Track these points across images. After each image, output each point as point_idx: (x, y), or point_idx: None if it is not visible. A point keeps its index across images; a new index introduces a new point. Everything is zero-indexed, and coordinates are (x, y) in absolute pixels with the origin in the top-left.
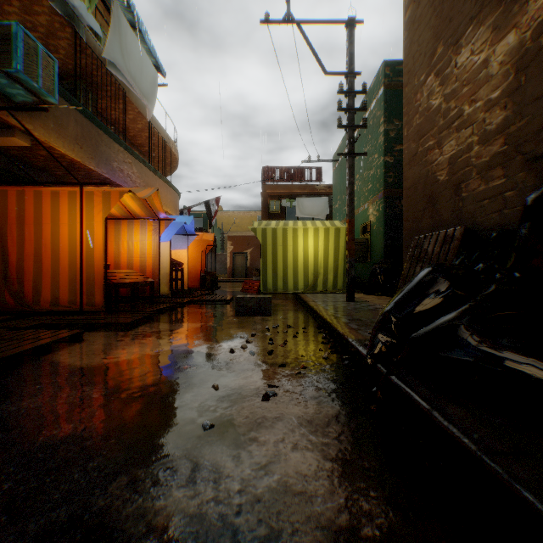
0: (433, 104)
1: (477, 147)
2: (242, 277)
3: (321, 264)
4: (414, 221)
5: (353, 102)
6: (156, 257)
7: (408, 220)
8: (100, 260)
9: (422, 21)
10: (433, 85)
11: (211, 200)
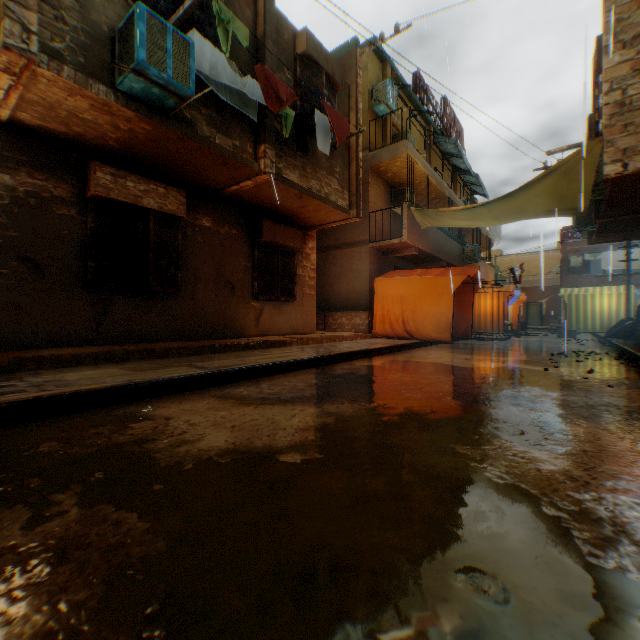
0: None
1: None
2: (535, 325)
3: (611, 315)
4: None
5: None
6: (505, 313)
7: None
8: (500, 316)
9: None
10: None
11: (515, 267)
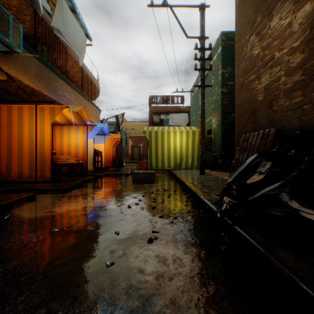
0: (254, 53)
1: (283, 78)
2: (137, 160)
3: (184, 152)
4: (242, 125)
5: (203, 54)
6: (85, 148)
7: (238, 125)
8: (48, 150)
9: (247, 2)
10: (254, 41)
11: (119, 115)
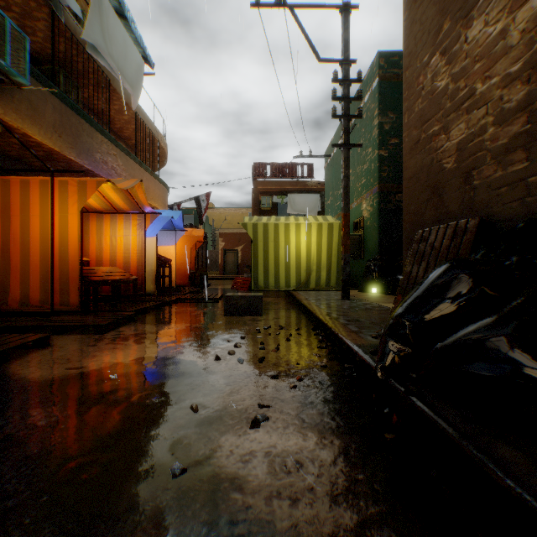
0: (438, 86)
1: (492, 128)
2: (233, 273)
3: (313, 260)
4: (416, 213)
5: (348, 91)
6: (141, 253)
7: (409, 213)
8: (75, 256)
9: None
10: (438, 65)
11: (201, 196)
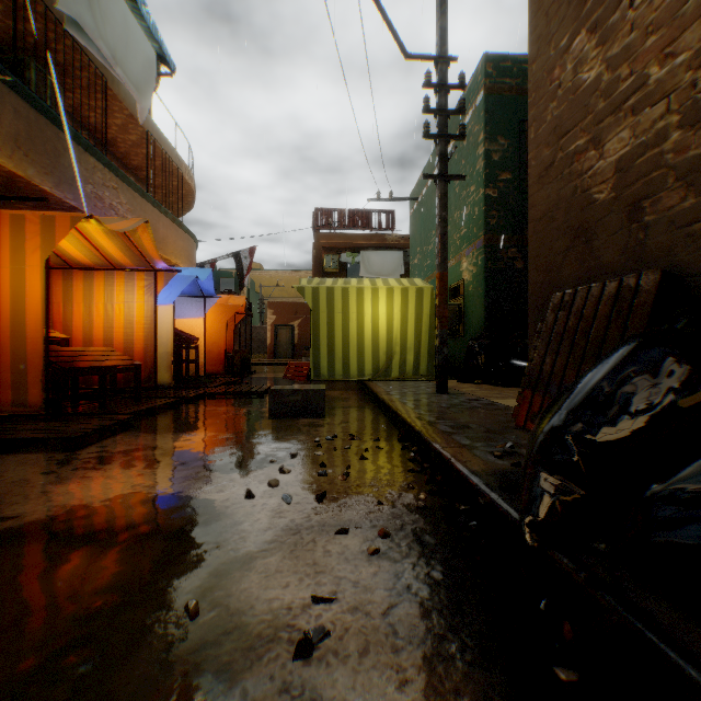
0: (584, 80)
1: (678, 133)
2: (287, 357)
3: (396, 339)
4: (548, 269)
5: (446, 100)
6: (151, 328)
7: (537, 269)
8: (38, 330)
9: None
10: (584, 48)
11: (243, 251)
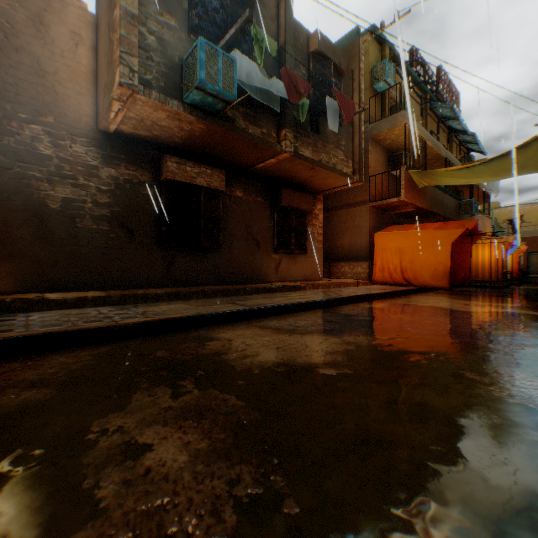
0: None
1: None
2: (536, 273)
3: None
4: None
5: None
6: (503, 262)
7: None
8: (498, 265)
9: None
10: None
11: (513, 218)
